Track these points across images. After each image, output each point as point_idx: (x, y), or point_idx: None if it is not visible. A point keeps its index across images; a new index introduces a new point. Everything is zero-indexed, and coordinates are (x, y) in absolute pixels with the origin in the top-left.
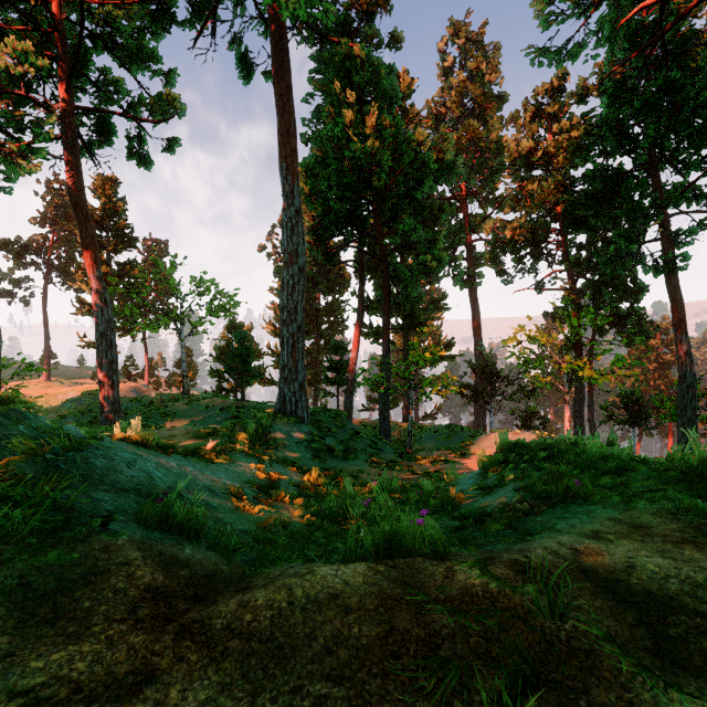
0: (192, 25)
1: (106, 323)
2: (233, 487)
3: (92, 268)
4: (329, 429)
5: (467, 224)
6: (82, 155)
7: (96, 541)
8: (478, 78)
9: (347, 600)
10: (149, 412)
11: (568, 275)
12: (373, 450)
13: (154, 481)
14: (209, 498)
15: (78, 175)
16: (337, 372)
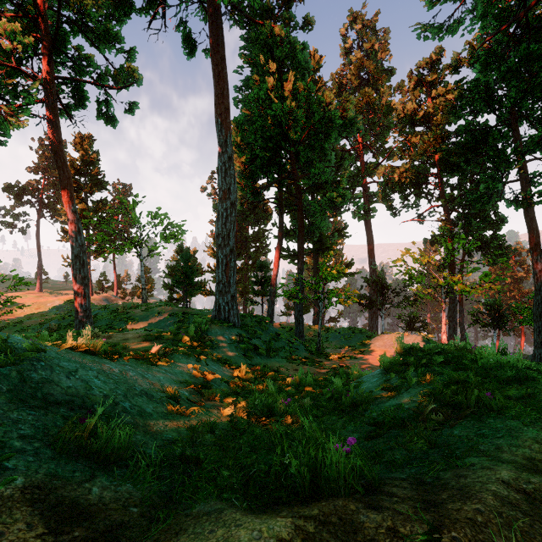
0: (147, 12)
1: (79, 247)
2: (169, 389)
3: (68, 204)
4: (255, 331)
5: (363, 170)
6: (62, 116)
7: None
8: (372, 56)
9: None
10: (114, 317)
11: (444, 209)
12: (291, 348)
13: (91, 390)
14: (144, 403)
15: (57, 130)
16: (262, 286)
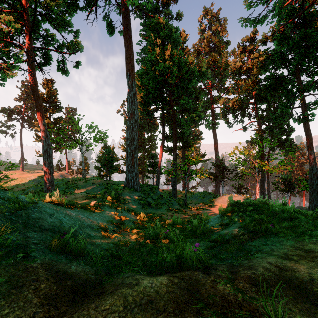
0: (86, 9)
1: (47, 145)
2: (102, 225)
3: (40, 120)
4: (149, 194)
5: (211, 100)
6: (36, 69)
7: (21, 265)
8: (216, 34)
9: (157, 304)
10: (67, 186)
11: (258, 123)
12: (169, 203)
13: (62, 223)
14: (90, 231)
15: (34, 78)
16: (152, 168)
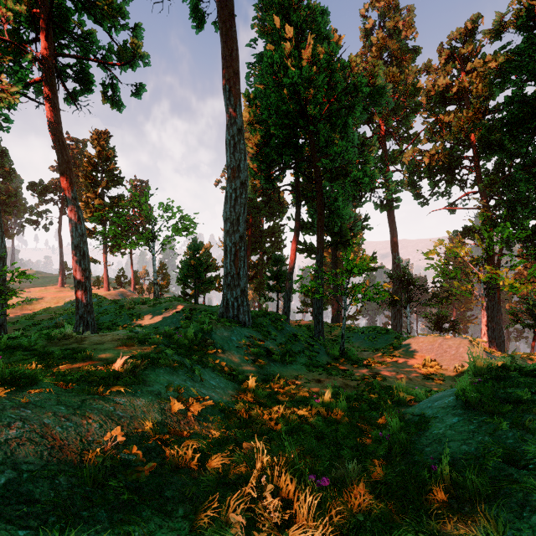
0: None
1: (79, 237)
2: (92, 462)
3: (67, 190)
4: (269, 332)
5: (386, 158)
6: (68, 102)
7: None
8: (395, 36)
9: None
10: (119, 313)
11: (481, 196)
12: (310, 352)
13: None
14: None
15: (56, 110)
16: (277, 281)
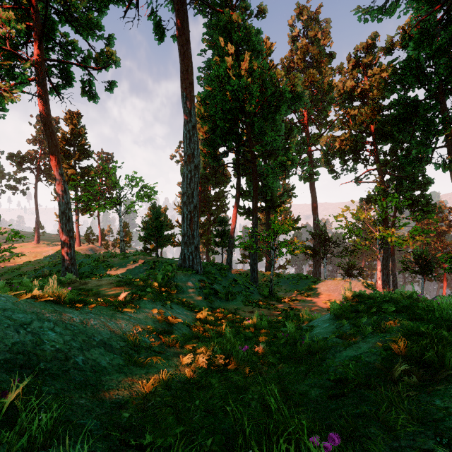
0: (124, 4)
1: (65, 204)
2: (130, 338)
3: (56, 168)
4: (216, 278)
5: (308, 140)
6: (52, 93)
7: None
8: (316, 43)
9: None
10: (95, 265)
11: (378, 172)
12: (247, 292)
13: (41, 344)
14: (100, 356)
15: (47, 104)
16: (222, 238)
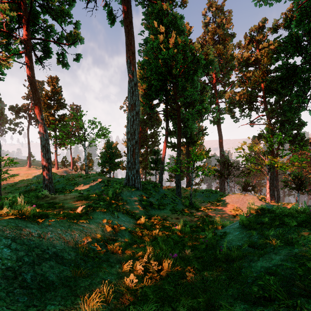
0: None
1: (45, 140)
2: (80, 248)
3: (38, 114)
4: (151, 193)
5: (216, 95)
6: (37, 63)
7: None
8: (221, 26)
9: None
10: (67, 183)
11: (267, 117)
12: (173, 203)
13: None
14: (50, 269)
15: (32, 70)
16: (155, 164)
